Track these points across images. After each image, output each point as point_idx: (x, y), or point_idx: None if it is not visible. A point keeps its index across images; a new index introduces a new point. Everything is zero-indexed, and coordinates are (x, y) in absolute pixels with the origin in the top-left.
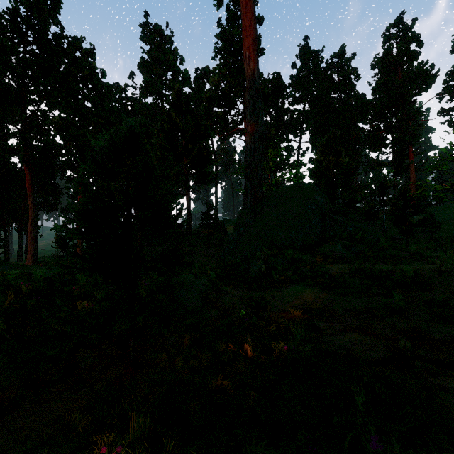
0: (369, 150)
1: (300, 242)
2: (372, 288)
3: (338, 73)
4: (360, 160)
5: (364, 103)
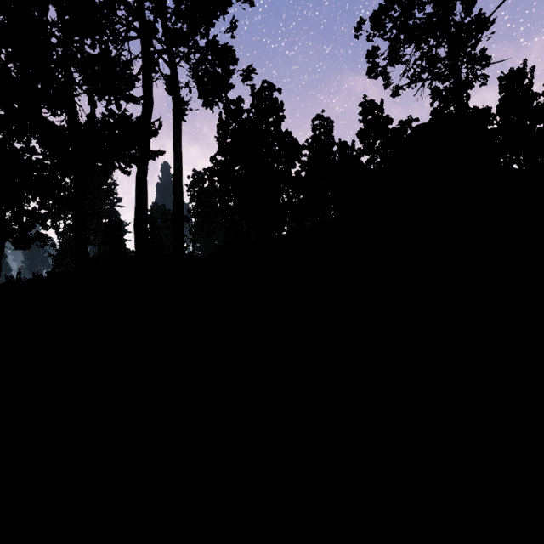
0: None
1: None
2: None
3: None
4: None
5: None
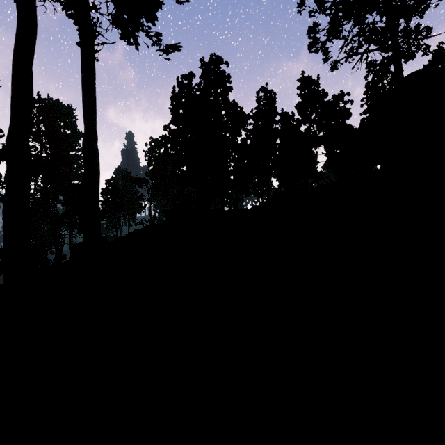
0: None
1: None
2: None
3: None
4: None
5: None
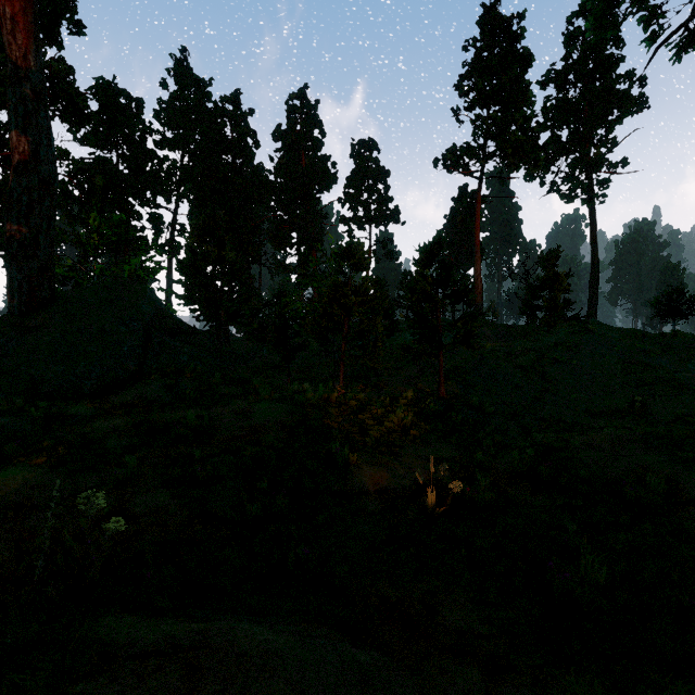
0: (273, 247)
1: (93, 382)
2: (138, 450)
3: (231, 127)
4: (259, 258)
5: (263, 182)
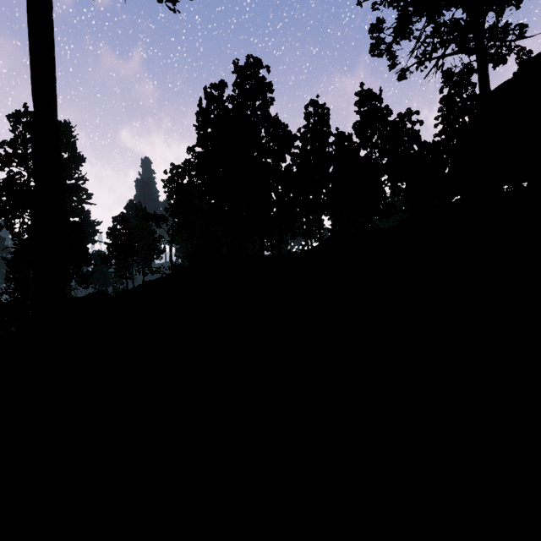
0: None
1: None
2: None
3: None
4: None
5: None
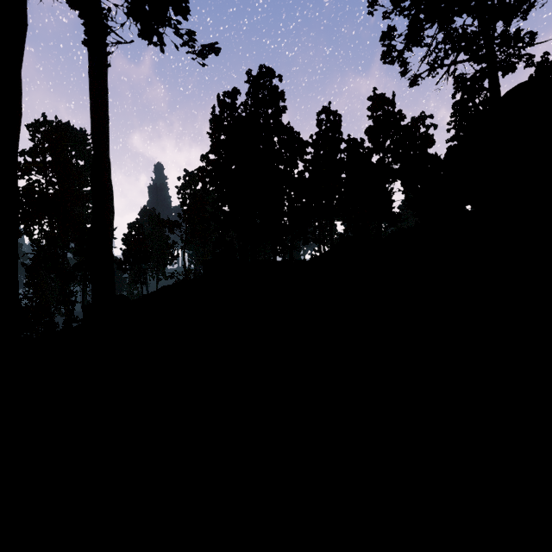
0: None
1: None
2: None
3: None
4: None
5: None
